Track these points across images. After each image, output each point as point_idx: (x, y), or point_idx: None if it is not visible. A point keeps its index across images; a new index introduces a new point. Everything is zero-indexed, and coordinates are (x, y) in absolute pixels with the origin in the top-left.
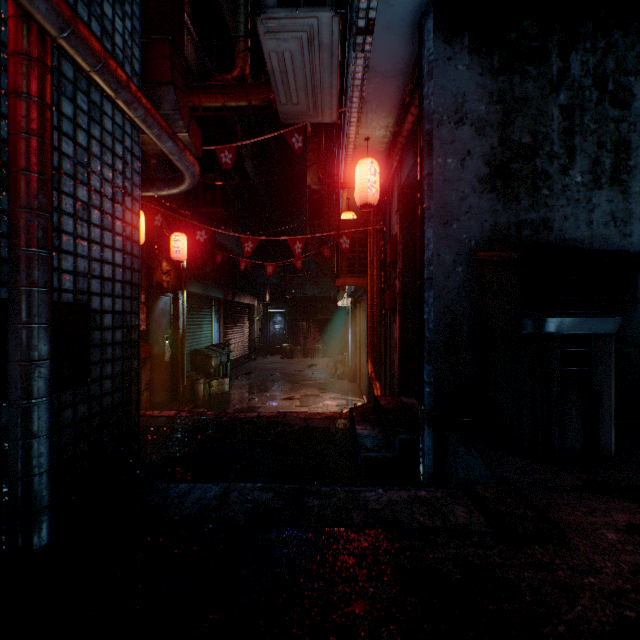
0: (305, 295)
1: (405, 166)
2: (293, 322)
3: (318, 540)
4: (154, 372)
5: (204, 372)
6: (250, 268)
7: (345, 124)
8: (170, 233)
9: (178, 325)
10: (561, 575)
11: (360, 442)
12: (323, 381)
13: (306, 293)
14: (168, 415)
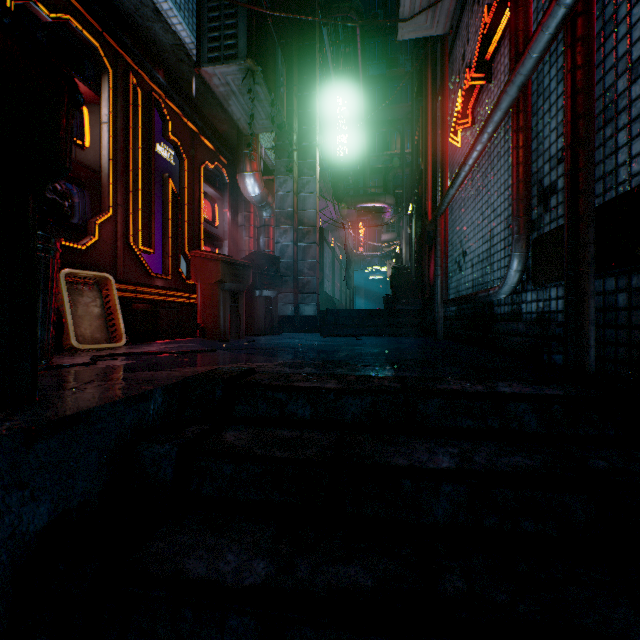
0: None
1: None
2: None
3: (382, 373)
4: None
5: None
6: None
7: None
8: None
9: None
10: (255, 366)
11: None
12: None
13: None
14: None
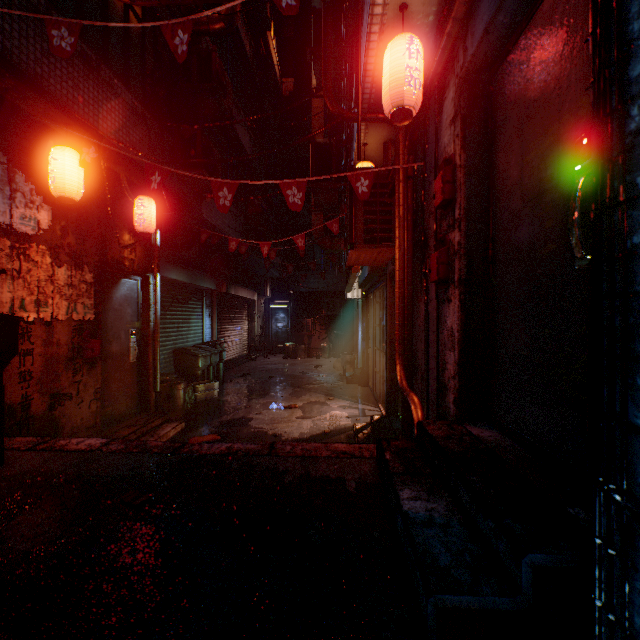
0: (310, 289)
1: (480, 15)
2: (296, 319)
3: None
4: (112, 376)
5: (190, 374)
6: (247, 256)
7: (363, 21)
8: (134, 198)
9: (148, 316)
10: None
11: (419, 546)
12: (330, 385)
13: (311, 287)
14: (87, 448)
